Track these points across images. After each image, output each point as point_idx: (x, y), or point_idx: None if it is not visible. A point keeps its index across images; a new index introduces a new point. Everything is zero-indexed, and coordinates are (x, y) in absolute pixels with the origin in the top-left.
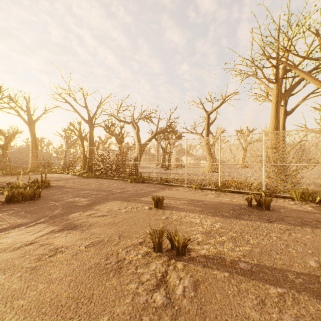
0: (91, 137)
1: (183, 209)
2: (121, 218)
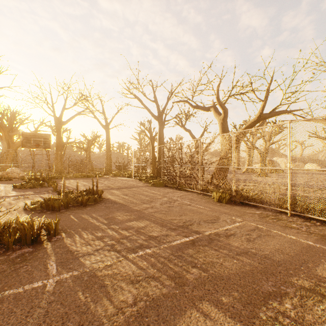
0: (160, 135)
1: None
2: None
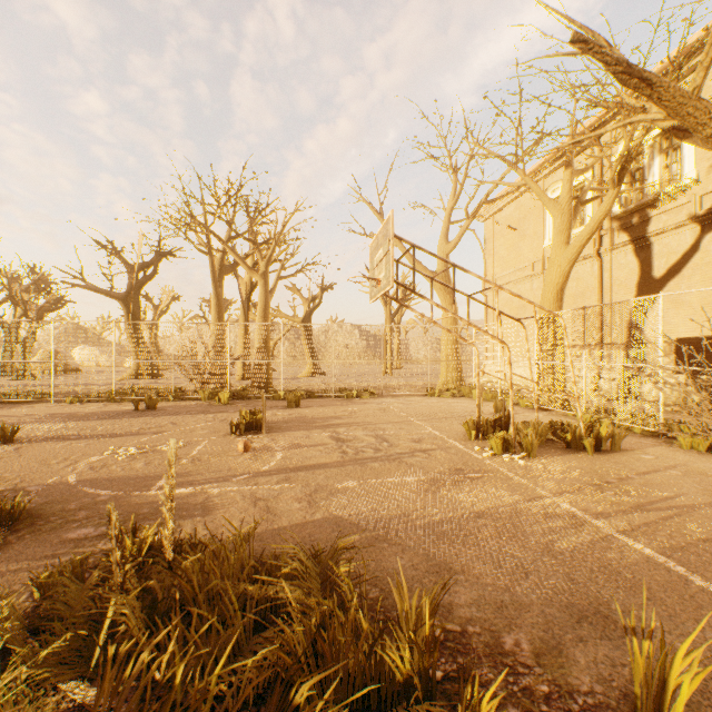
0: None
1: (32, 422)
2: None
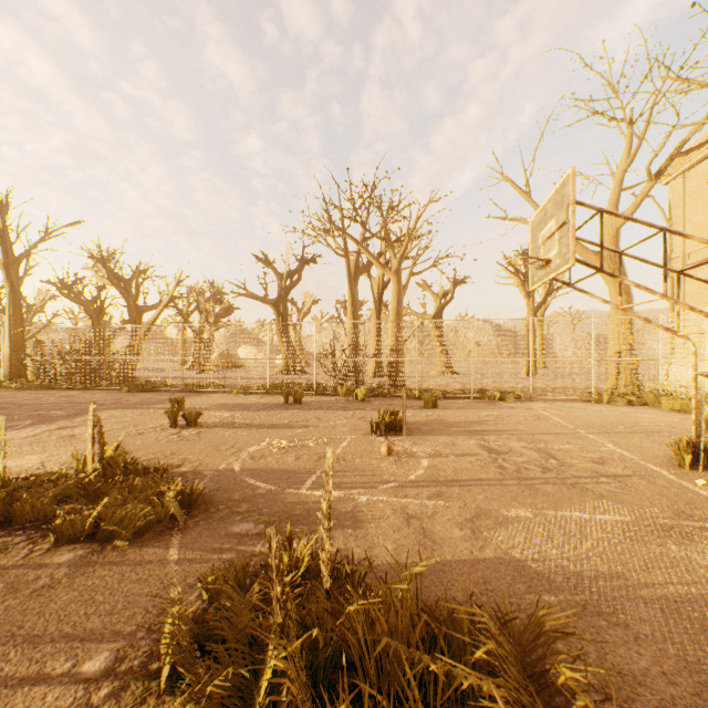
0: (15, 301)
1: (209, 409)
2: (131, 419)
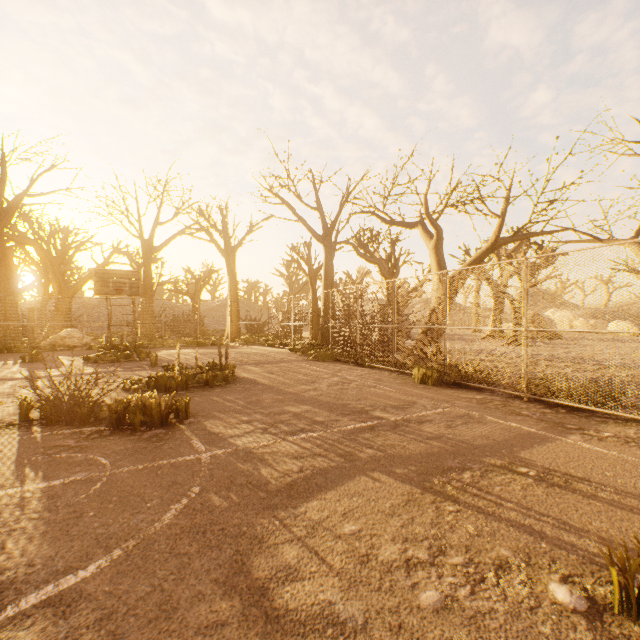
0: (327, 270)
1: None
2: None
